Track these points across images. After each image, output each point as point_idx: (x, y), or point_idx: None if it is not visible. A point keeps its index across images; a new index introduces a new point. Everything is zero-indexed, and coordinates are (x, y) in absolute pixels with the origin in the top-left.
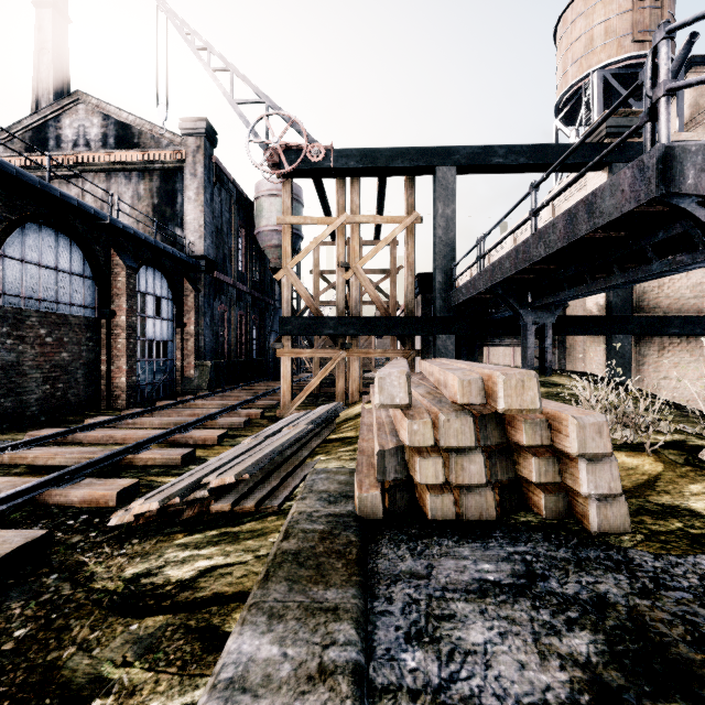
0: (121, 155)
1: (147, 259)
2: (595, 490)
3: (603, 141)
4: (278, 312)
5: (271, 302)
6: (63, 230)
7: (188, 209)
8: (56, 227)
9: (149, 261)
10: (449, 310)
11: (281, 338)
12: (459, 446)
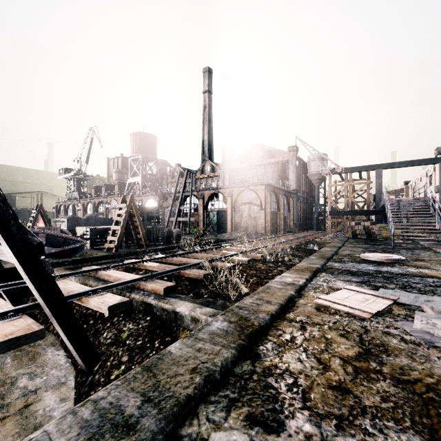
0: (269, 161)
1: (284, 194)
2: (377, 234)
3: (438, 155)
4: (317, 204)
5: (312, 199)
6: (273, 192)
7: (290, 175)
8: (272, 192)
9: (284, 194)
10: (380, 208)
11: (327, 216)
12: (361, 230)
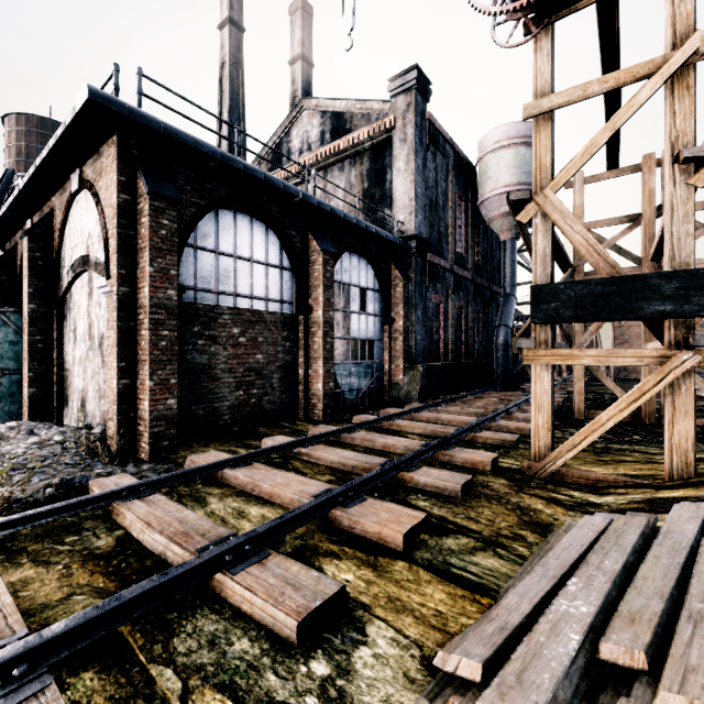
0: (334, 146)
1: (349, 244)
2: None
3: None
4: (508, 300)
5: (498, 290)
6: (258, 216)
7: (397, 184)
8: (251, 213)
9: (351, 246)
10: None
11: (528, 330)
12: None
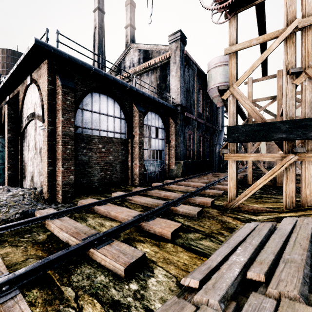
0: (144, 65)
1: (150, 108)
2: None
3: None
4: (220, 133)
5: (216, 128)
6: (110, 95)
7: (172, 82)
8: (107, 94)
9: (151, 109)
10: None
11: (226, 145)
12: None
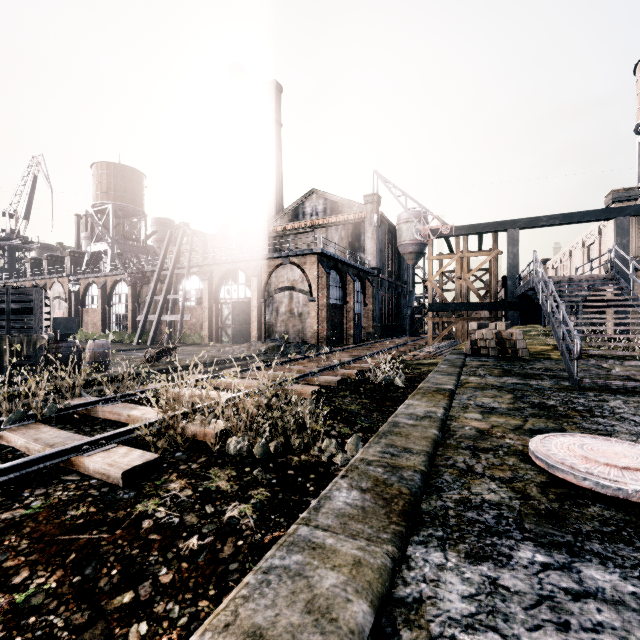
0: (334, 219)
1: (355, 274)
2: (519, 347)
3: (612, 204)
4: (411, 294)
5: (404, 286)
6: (335, 270)
7: (367, 243)
8: (334, 269)
9: (356, 275)
10: (515, 298)
11: (426, 312)
12: (489, 338)
